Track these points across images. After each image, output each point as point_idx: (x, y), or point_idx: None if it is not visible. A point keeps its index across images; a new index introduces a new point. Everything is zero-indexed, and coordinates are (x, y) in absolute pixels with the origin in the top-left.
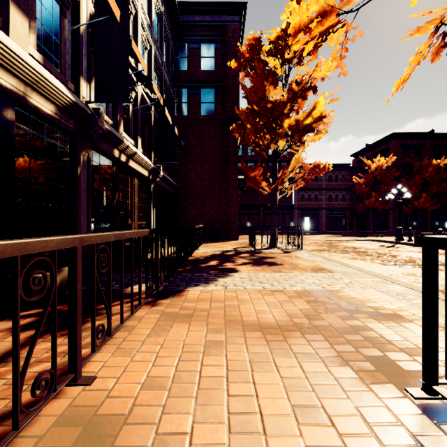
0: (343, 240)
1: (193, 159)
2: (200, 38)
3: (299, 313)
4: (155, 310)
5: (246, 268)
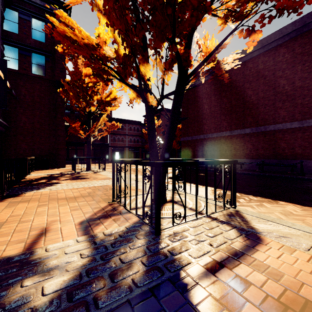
0: (134, 165)
1: (24, 105)
2: (31, 14)
3: (87, 193)
4: (4, 202)
5: (66, 181)
